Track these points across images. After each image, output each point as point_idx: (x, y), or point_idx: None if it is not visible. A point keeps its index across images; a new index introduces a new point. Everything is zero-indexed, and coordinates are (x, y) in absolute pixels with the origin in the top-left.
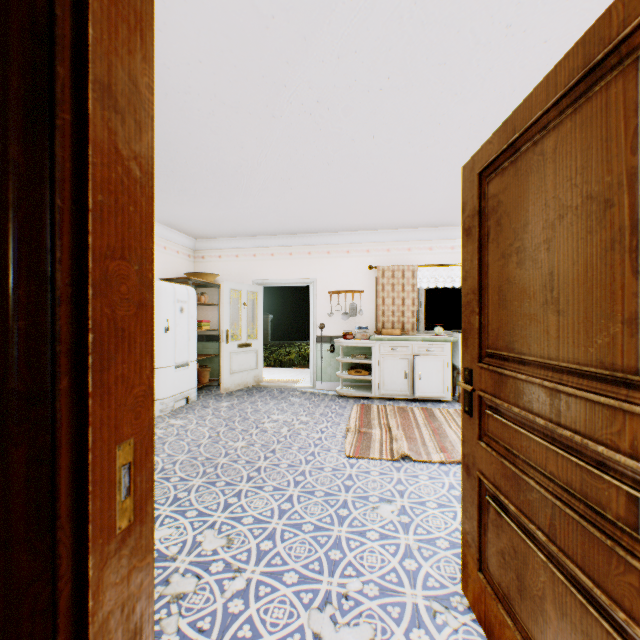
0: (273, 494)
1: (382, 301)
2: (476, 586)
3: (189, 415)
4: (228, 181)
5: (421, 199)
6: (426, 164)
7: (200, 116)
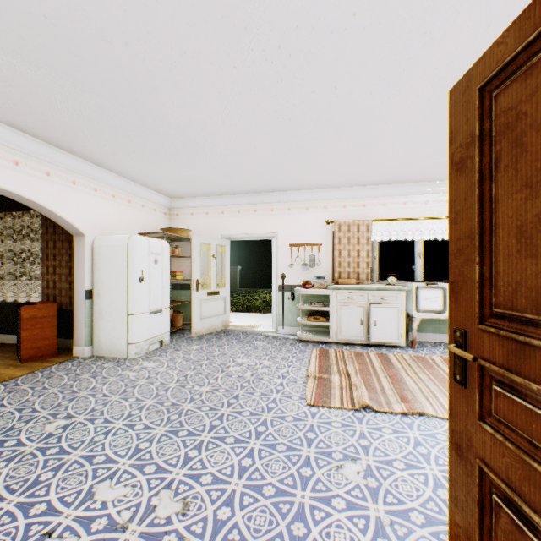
0: (234, 447)
1: (338, 253)
2: None
3: (161, 358)
4: (195, 140)
5: (377, 156)
6: (386, 118)
7: (162, 68)
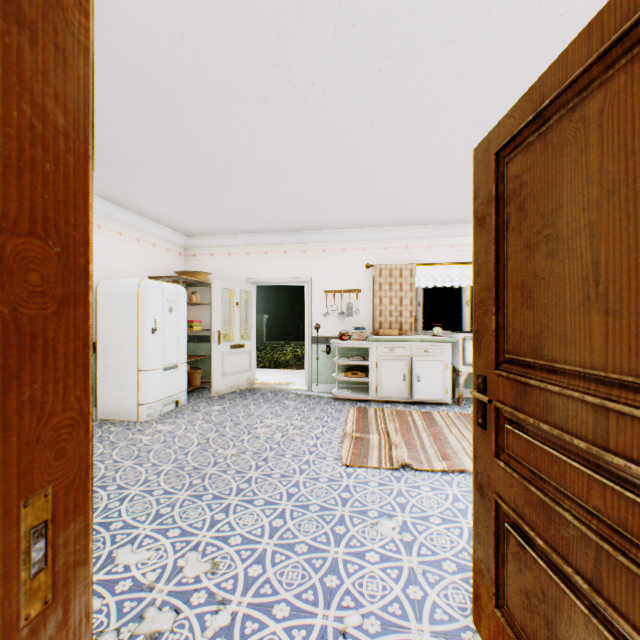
0: (264, 509)
1: (379, 301)
2: (492, 623)
3: (178, 420)
4: (218, 174)
5: (420, 194)
6: (427, 156)
7: (185, 100)
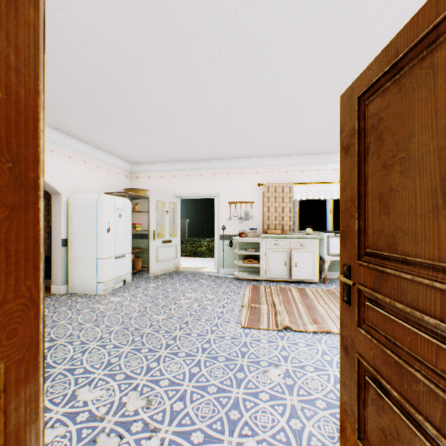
0: (185, 359)
1: (267, 209)
2: None
3: (125, 293)
4: (153, 119)
5: (297, 133)
6: (302, 105)
7: (129, 65)
